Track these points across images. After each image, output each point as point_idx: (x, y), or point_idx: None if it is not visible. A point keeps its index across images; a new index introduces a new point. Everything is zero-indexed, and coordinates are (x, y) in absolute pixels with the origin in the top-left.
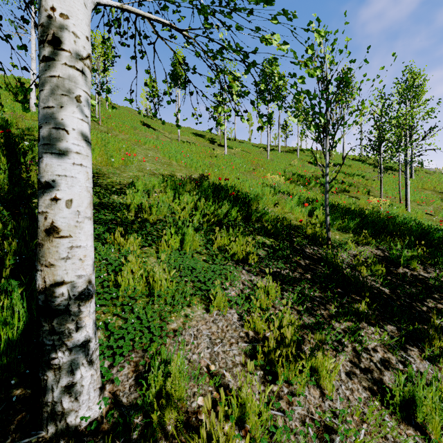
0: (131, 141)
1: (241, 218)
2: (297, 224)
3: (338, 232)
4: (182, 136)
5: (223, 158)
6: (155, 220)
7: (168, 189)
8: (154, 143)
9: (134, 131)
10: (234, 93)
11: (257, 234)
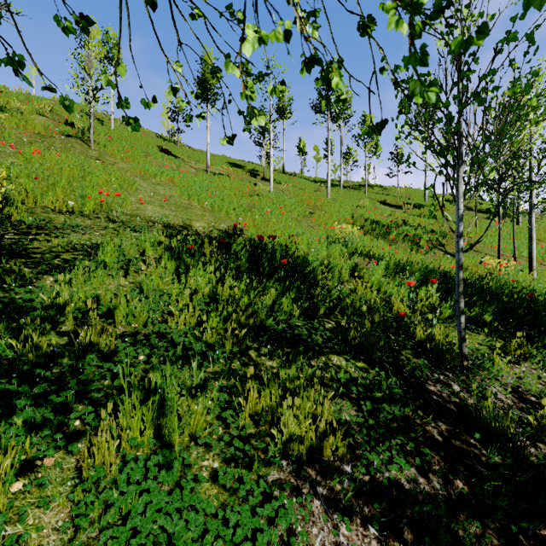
0: (134, 172)
1: (300, 312)
2: (394, 315)
3: None
4: (214, 166)
5: (268, 197)
6: (111, 346)
7: (166, 258)
8: (169, 175)
9: (146, 158)
10: (297, 2)
11: (331, 352)
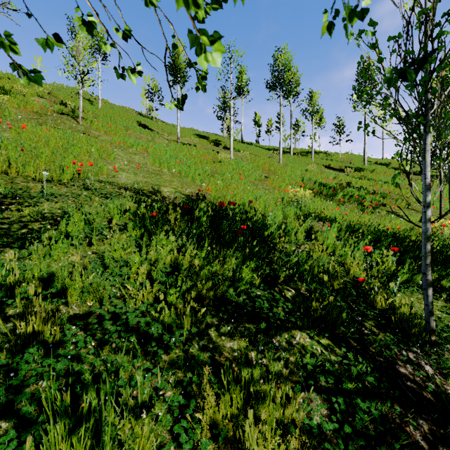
0: (115, 143)
1: (260, 281)
2: (351, 280)
3: (421, 296)
4: (183, 137)
5: (229, 164)
6: (56, 336)
7: (130, 226)
8: (144, 146)
9: (126, 131)
10: None
11: (293, 327)
